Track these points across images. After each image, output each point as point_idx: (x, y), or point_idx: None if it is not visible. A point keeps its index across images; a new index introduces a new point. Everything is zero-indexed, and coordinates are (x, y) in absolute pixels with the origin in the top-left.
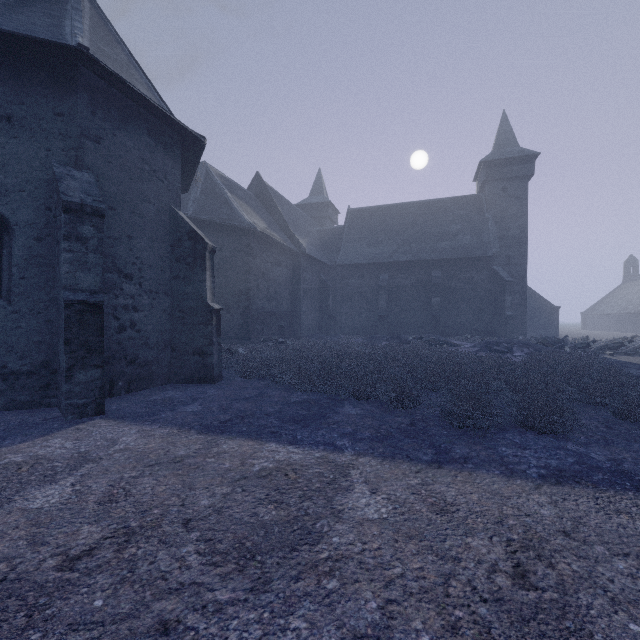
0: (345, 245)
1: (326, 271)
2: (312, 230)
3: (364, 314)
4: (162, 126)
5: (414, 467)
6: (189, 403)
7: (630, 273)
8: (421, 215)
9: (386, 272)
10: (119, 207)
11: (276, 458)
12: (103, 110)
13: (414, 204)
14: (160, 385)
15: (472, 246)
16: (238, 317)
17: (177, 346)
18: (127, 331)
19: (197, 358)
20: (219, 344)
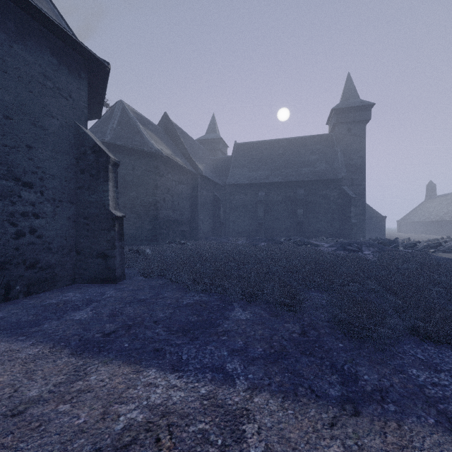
0: (232, 170)
1: (218, 189)
2: (208, 158)
3: (247, 221)
4: (66, 48)
5: (325, 413)
6: (81, 308)
7: (430, 193)
8: (288, 148)
9: (263, 190)
10: (16, 117)
11: (151, 400)
12: None
13: (283, 140)
14: (64, 286)
15: (326, 171)
16: (148, 224)
17: (82, 250)
18: (26, 237)
19: (100, 260)
20: (122, 247)
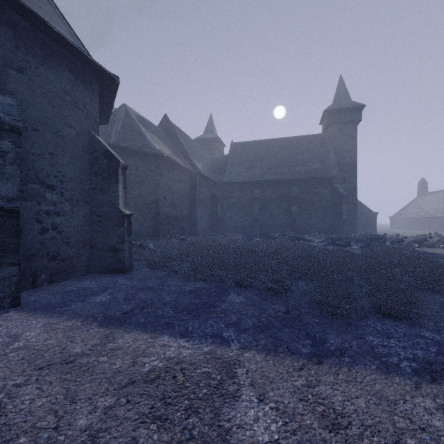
0: (229, 168)
1: (216, 187)
2: (206, 157)
3: (243, 218)
4: (82, 65)
5: (296, 363)
6: (99, 293)
7: (422, 190)
8: (283, 148)
9: (258, 188)
10: (42, 129)
11: (167, 355)
12: (26, 46)
13: (278, 140)
14: (80, 276)
15: (319, 170)
16: (150, 220)
17: (95, 244)
18: (49, 232)
19: (111, 253)
20: (130, 242)
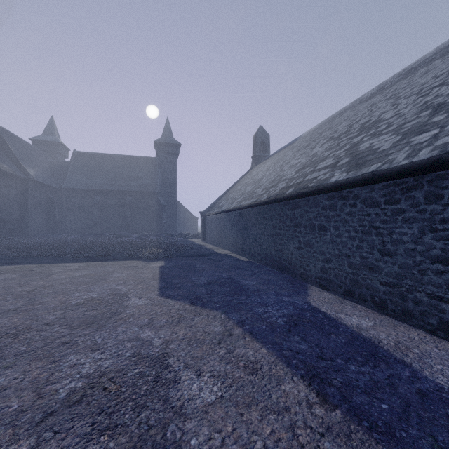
0: (70, 175)
1: (54, 191)
2: (43, 161)
3: (84, 221)
4: None
5: (43, 264)
6: None
7: None
8: (123, 164)
9: (99, 195)
10: None
11: None
12: None
13: (119, 156)
14: None
15: (149, 185)
16: None
17: None
18: None
19: None
20: None
